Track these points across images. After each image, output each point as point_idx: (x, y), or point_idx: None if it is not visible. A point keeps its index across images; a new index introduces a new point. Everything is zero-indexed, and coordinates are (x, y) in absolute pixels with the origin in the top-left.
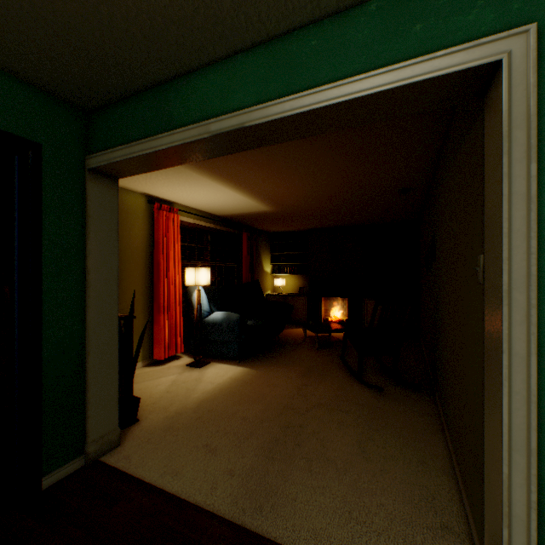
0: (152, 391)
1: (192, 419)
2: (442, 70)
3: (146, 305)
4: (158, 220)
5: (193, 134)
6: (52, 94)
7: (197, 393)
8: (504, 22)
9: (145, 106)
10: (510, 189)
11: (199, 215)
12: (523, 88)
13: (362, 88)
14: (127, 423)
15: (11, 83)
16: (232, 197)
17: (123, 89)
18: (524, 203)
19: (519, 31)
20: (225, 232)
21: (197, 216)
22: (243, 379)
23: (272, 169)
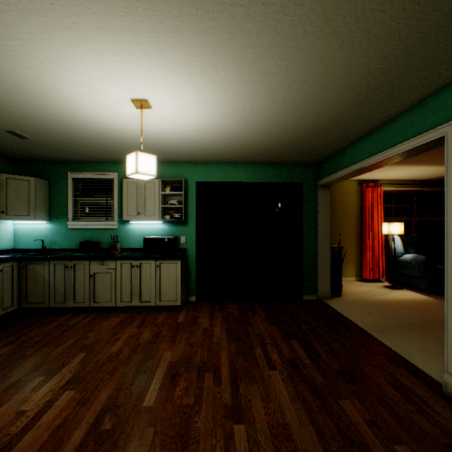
0: (354, 290)
1: (368, 303)
2: (424, 141)
3: (357, 245)
4: (364, 194)
5: (347, 171)
6: (305, 164)
7: (378, 297)
8: (447, 118)
9: (334, 160)
10: (446, 190)
11: (401, 184)
12: (451, 147)
13: (398, 150)
14: (335, 294)
15: (295, 166)
16: (421, 169)
17: (326, 156)
18: (451, 195)
19: (450, 123)
20: (433, 191)
21: (400, 185)
22: (420, 301)
23: (434, 152)
